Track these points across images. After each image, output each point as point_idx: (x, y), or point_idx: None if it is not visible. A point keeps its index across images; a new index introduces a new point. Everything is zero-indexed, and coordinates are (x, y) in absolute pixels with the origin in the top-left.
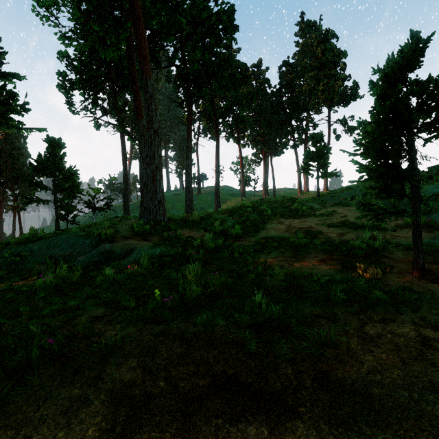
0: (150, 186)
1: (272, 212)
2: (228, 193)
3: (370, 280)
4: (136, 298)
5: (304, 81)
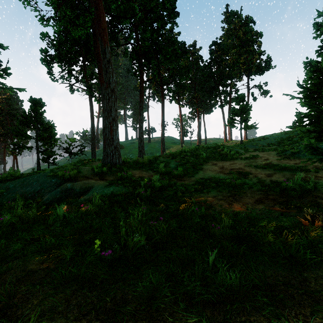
0: (108, 134)
1: (206, 156)
2: (171, 142)
3: (321, 226)
4: (79, 244)
5: (229, 56)
